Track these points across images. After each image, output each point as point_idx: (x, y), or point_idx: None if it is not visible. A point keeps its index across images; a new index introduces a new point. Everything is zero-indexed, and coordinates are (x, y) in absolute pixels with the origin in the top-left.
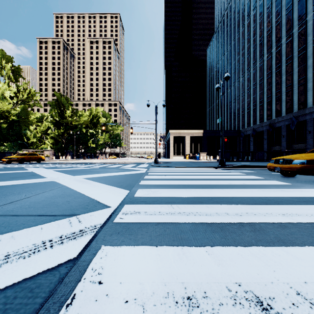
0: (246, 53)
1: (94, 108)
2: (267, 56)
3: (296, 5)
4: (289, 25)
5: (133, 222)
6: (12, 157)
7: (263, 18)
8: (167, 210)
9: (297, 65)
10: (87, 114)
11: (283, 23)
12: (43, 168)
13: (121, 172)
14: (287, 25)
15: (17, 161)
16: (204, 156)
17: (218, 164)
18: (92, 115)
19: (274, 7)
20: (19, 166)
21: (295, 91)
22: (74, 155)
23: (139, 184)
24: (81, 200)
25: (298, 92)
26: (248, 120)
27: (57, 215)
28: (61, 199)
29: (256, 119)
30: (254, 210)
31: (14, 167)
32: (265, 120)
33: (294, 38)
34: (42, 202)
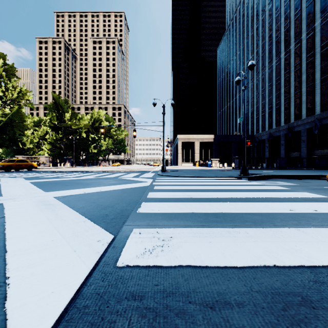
0: (261, 51)
1: (96, 111)
2: (285, 54)
3: None
4: (310, 18)
5: None
6: None
7: (280, 13)
8: None
9: (319, 63)
10: (88, 117)
11: (303, 16)
12: (24, 178)
13: (117, 186)
14: (308, 18)
15: (3, 169)
16: (216, 163)
17: (238, 173)
18: (93, 118)
19: None
20: None
21: (317, 91)
22: (74, 162)
23: (138, 211)
24: None
25: (320, 92)
26: (263, 124)
27: None
28: None
29: (272, 123)
30: None
31: None
32: (282, 124)
33: (316, 32)
34: None
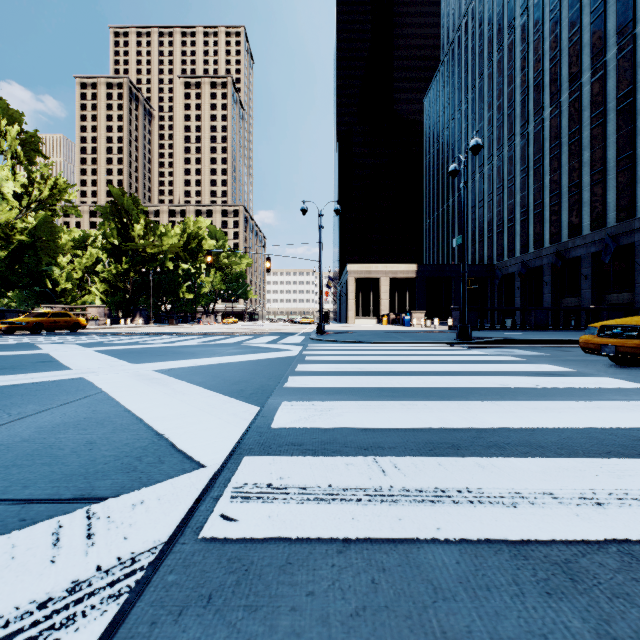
0: (506, 105)
1: (192, 220)
2: (551, 111)
3: (612, 3)
4: (597, 44)
5: (265, 539)
6: (15, 320)
7: (542, 32)
8: (367, 479)
9: (614, 129)
10: (176, 231)
11: (585, 41)
12: (76, 344)
13: (244, 356)
14: (594, 44)
15: (27, 329)
16: (420, 319)
17: (454, 336)
18: (187, 233)
19: (566, 8)
20: (27, 340)
21: (610, 182)
22: (151, 317)
23: (285, 386)
24: (128, 438)
25: (616, 185)
26: (512, 245)
27: (36, 498)
28: (76, 435)
29: (527, 242)
30: (625, 482)
31: (15, 343)
32: (547, 244)
33: (608, 71)
34: (19, 447)
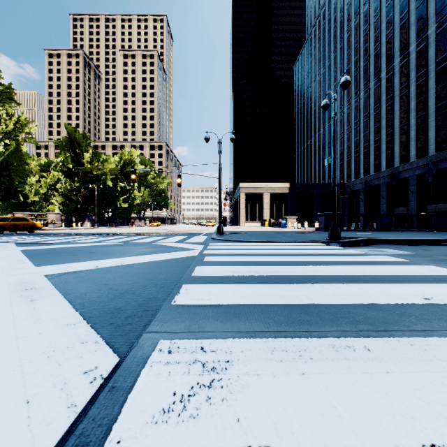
0: (353, 69)
1: (127, 151)
2: (387, 72)
3: None
4: (421, 23)
5: None
6: None
7: (380, 16)
8: None
9: (434, 85)
10: (115, 159)
11: (412, 21)
12: (16, 243)
13: (149, 256)
14: (419, 23)
15: None
16: (293, 223)
17: (325, 236)
18: (123, 160)
19: None
20: None
21: (431, 123)
22: (95, 221)
23: (173, 302)
24: None
25: (435, 125)
26: (357, 169)
27: None
28: None
29: (369, 167)
30: None
31: None
32: (383, 168)
33: (429, 42)
34: None
